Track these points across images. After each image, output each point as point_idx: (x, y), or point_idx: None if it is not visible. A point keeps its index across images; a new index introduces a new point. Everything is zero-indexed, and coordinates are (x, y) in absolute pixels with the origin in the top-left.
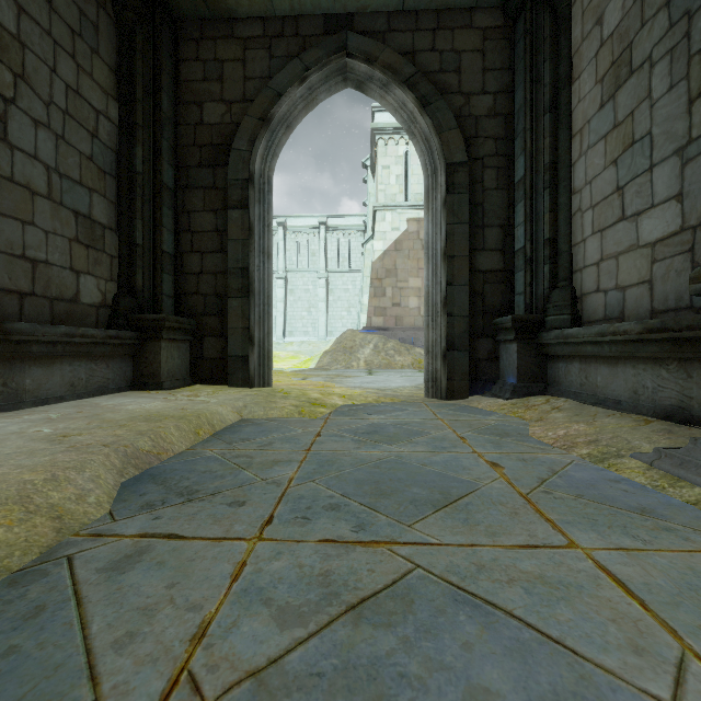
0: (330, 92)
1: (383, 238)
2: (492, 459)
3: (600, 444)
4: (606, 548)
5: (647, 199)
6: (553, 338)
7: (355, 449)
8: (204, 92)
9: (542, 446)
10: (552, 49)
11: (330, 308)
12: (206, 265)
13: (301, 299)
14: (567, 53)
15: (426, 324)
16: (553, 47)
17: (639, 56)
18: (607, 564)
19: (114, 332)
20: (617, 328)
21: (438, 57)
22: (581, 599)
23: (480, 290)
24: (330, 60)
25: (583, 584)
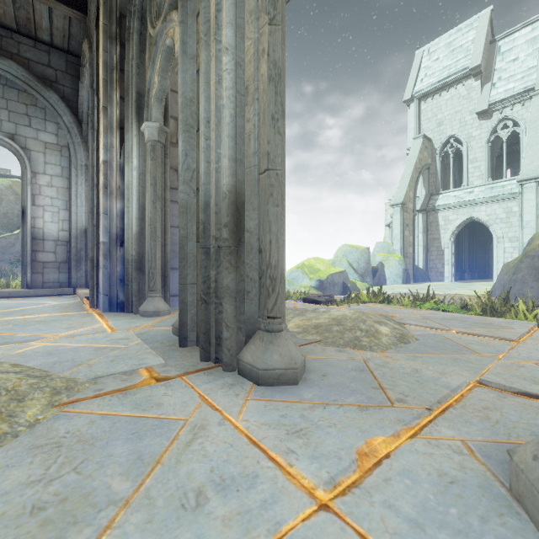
0: None
1: None
2: None
3: None
4: None
5: None
6: None
7: None
8: (480, 235)
9: None
10: None
11: None
12: (480, 261)
13: None
14: None
15: None
16: None
17: None
18: None
19: (470, 272)
20: None
21: None
22: None
23: None
24: None
25: None
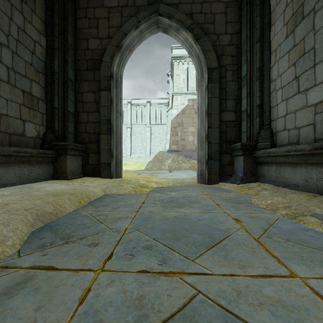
0: (150, 33)
1: (177, 108)
2: (235, 217)
3: (292, 208)
4: (314, 277)
5: (312, 82)
6: (262, 154)
7: (162, 211)
8: (89, 34)
9: (260, 209)
10: (260, 11)
11: (152, 141)
12: (90, 118)
13: (138, 137)
14: (268, 12)
15: (198, 147)
16: (261, 9)
17: (307, 9)
18: (319, 290)
19: (42, 151)
20: (297, 147)
21: (204, 16)
22: (310, 321)
23: (224, 131)
24: (150, 17)
25: (308, 307)
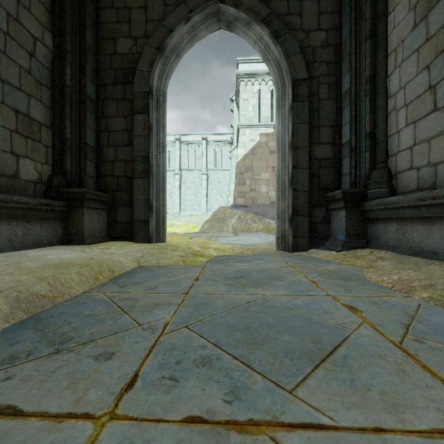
0: (207, 30)
1: (244, 146)
2: (347, 302)
3: (437, 288)
4: None
5: None
6: (375, 206)
7: (226, 292)
8: (117, 31)
9: (384, 289)
10: None
11: (209, 193)
12: (118, 155)
13: (191, 188)
14: None
15: (277, 197)
16: None
17: None
18: None
19: (45, 201)
20: (436, 193)
21: (286, 4)
22: None
23: (316, 173)
24: (207, 5)
25: None
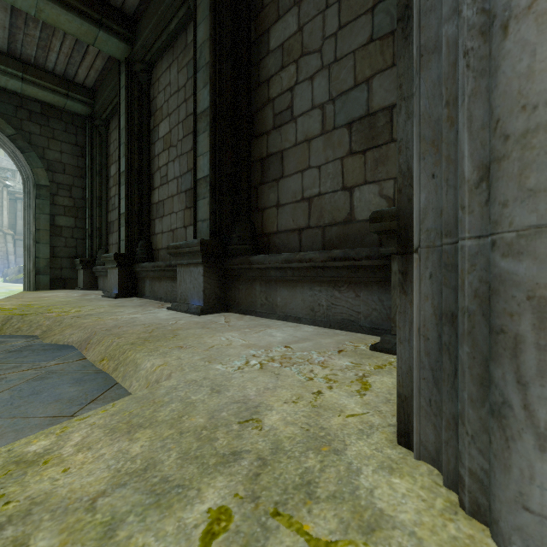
0: None
1: None
2: None
3: None
4: None
5: None
6: None
7: None
8: None
9: None
10: None
11: None
12: None
13: None
14: None
15: None
16: None
17: None
18: None
19: (341, 252)
20: None
21: None
22: None
23: None
24: None
25: None
